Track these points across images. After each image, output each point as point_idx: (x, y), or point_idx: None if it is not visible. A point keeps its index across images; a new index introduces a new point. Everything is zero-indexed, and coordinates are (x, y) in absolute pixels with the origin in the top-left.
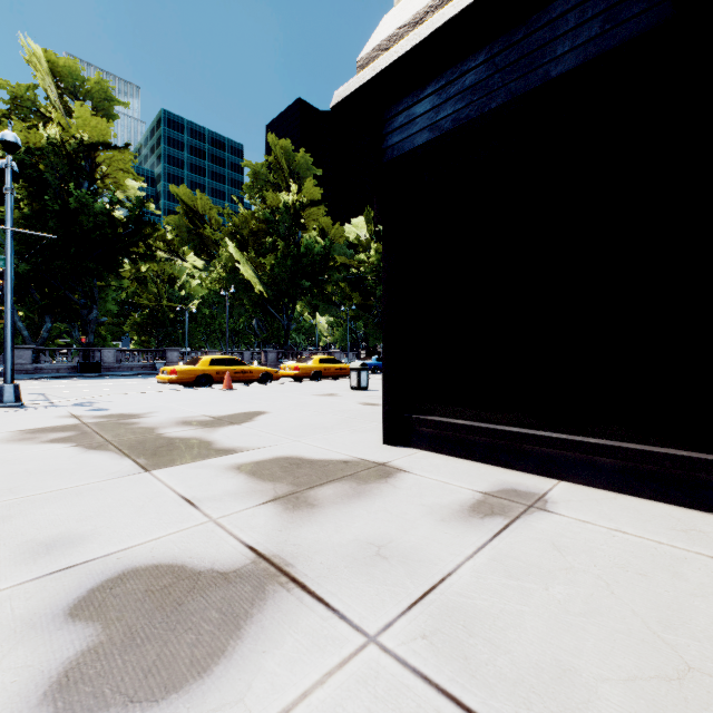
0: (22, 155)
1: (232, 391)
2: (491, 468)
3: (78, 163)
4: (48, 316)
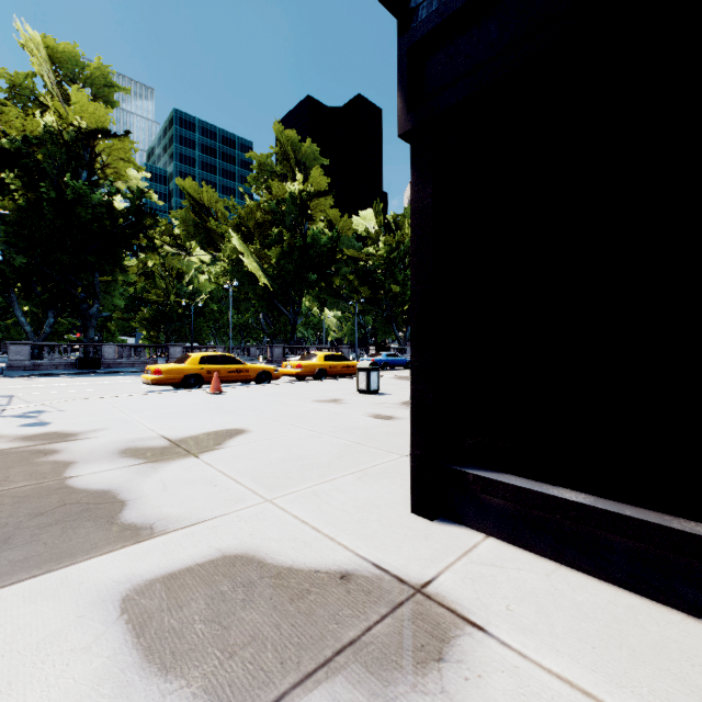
0: (19, 144)
1: (220, 395)
2: (664, 616)
3: (77, 152)
4: (50, 311)
